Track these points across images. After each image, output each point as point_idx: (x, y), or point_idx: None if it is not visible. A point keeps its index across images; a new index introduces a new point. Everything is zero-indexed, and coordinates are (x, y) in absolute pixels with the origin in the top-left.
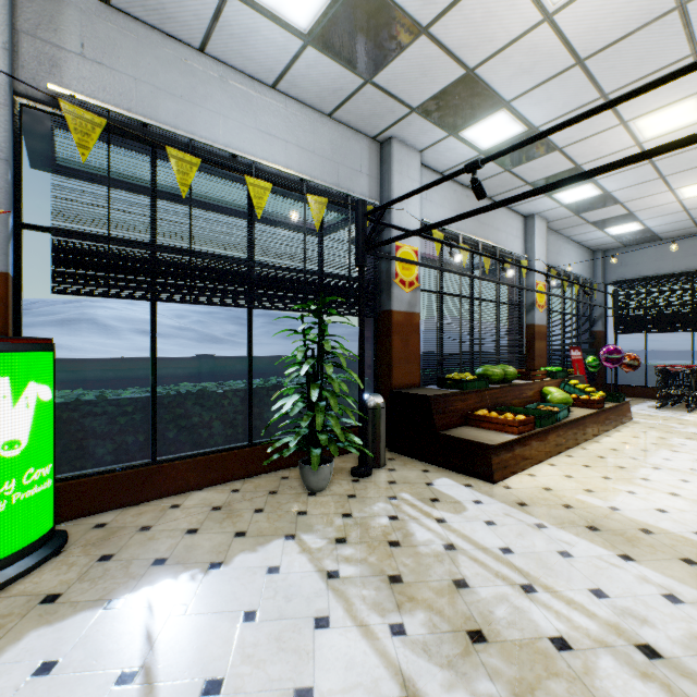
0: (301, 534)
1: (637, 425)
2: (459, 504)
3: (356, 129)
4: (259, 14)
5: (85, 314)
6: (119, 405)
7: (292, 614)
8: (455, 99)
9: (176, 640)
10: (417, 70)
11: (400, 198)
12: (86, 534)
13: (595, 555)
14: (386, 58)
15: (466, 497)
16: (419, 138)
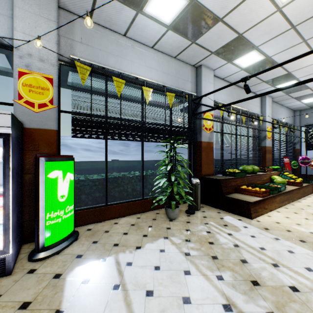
0: (170, 237)
1: None
2: (237, 228)
3: (186, 62)
4: (150, 19)
5: (62, 142)
6: (93, 181)
7: (174, 268)
8: (232, 47)
9: (131, 275)
10: (216, 36)
11: (209, 93)
12: (85, 232)
13: (305, 253)
14: (202, 32)
15: (240, 224)
16: (214, 64)
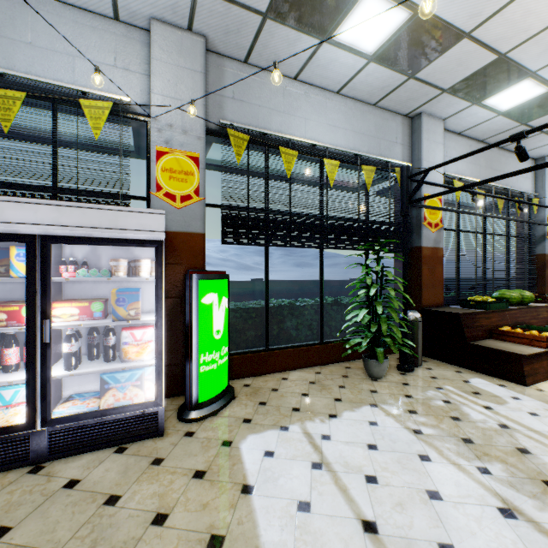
0: (380, 404)
1: None
2: (499, 398)
3: (393, 111)
4: (340, 50)
5: None
6: (248, 312)
7: (401, 450)
8: (484, 78)
9: (334, 452)
10: (454, 63)
11: (443, 164)
12: (242, 389)
13: None
14: (429, 59)
15: (503, 393)
16: (445, 110)
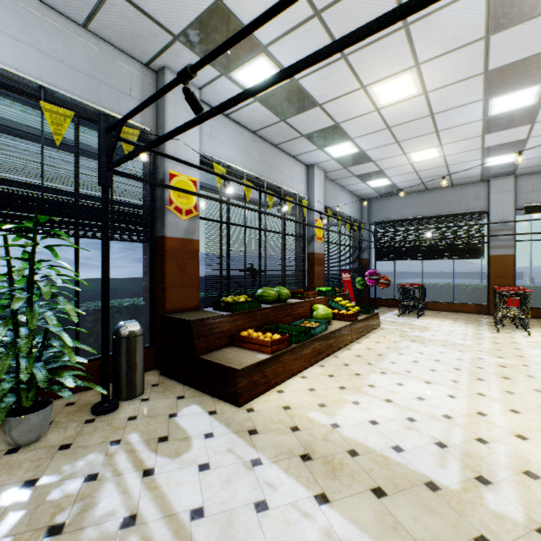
0: None
1: (382, 331)
2: (186, 442)
3: (123, 50)
4: None
5: None
6: None
7: None
8: (215, 33)
9: None
10: None
11: (131, 112)
12: None
13: (292, 502)
14: None
15: (201, 429)
16: None
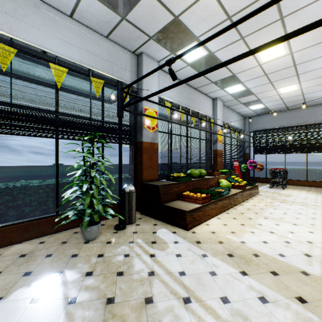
0: (66, 271)
1: (261, 196)
2: (165, 244)
3: (123, 46)
4: None
5: (3, 143)
6: None
7: None
8: (171, 33)
9: None
10: (149, 14)
11: (137, 80)
12: None
13: (228, 273)
14: (130, 5)
15: (171, 239)
16: (157, 54)
